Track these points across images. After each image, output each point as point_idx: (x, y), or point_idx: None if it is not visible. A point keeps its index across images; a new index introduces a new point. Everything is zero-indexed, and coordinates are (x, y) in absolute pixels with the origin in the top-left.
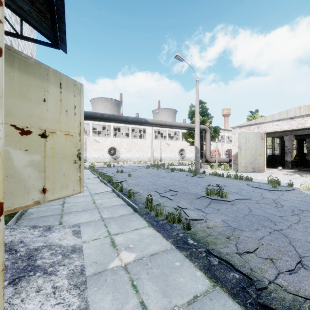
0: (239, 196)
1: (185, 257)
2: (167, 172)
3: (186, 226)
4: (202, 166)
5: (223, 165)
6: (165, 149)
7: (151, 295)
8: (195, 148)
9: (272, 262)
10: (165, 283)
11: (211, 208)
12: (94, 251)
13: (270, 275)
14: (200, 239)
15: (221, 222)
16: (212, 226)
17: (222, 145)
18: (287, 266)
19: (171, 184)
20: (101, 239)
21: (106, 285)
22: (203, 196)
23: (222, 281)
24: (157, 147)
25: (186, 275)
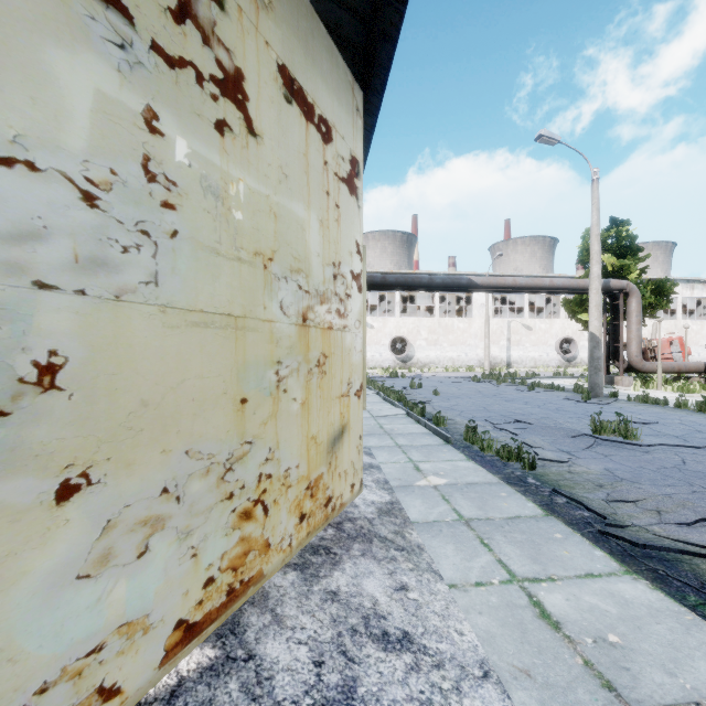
0: (675, 442)
1: (516, 491)
2: (520, 391)
3: (529, 464)
4: (616, 380)
5: (686, 380)
6: (521, 340)
7: (464, 507)
8: (591, 337)
9: (657, 514)
10: (483, 503)
11: (593, 452)
12: (395, 471)
13: (640, 522)
14: (548, 480)
15: (600, 469)
16: (578, 472)
17: (684, 326)
18: (681, 519)
19: (522, 412)
20: (402, 463)
21: (414, 494)
22: (584, 434)
23: (561, 514)
24: (500, 336)
25: (511, 503)
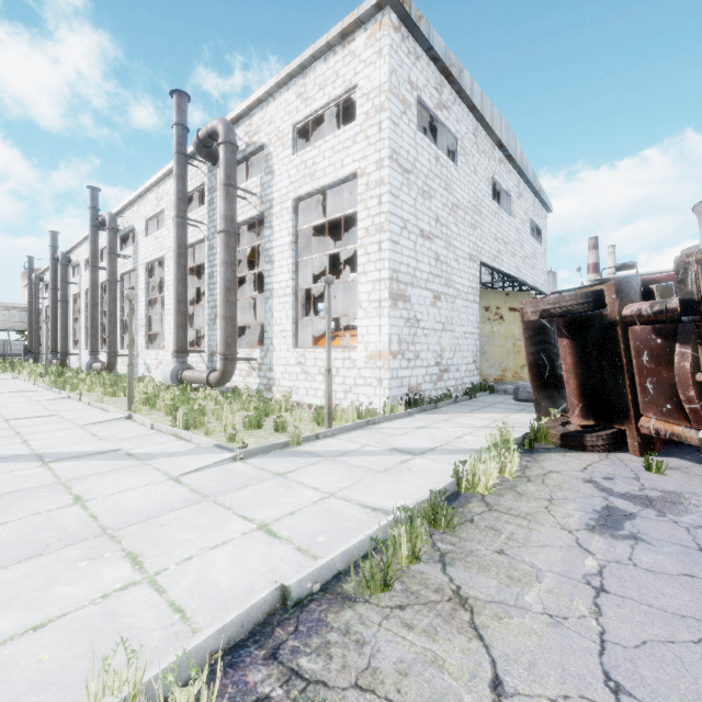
0: None
1: None
2: None
3: None
4: None
5: None
6: None
7: None
8: None
9: None
10: None
11: None
12: None
13: None
14: None
15: None
16: None
17: None
18: None
19: None
20: None
21: None
22: None
23: None
24: None
25: None
